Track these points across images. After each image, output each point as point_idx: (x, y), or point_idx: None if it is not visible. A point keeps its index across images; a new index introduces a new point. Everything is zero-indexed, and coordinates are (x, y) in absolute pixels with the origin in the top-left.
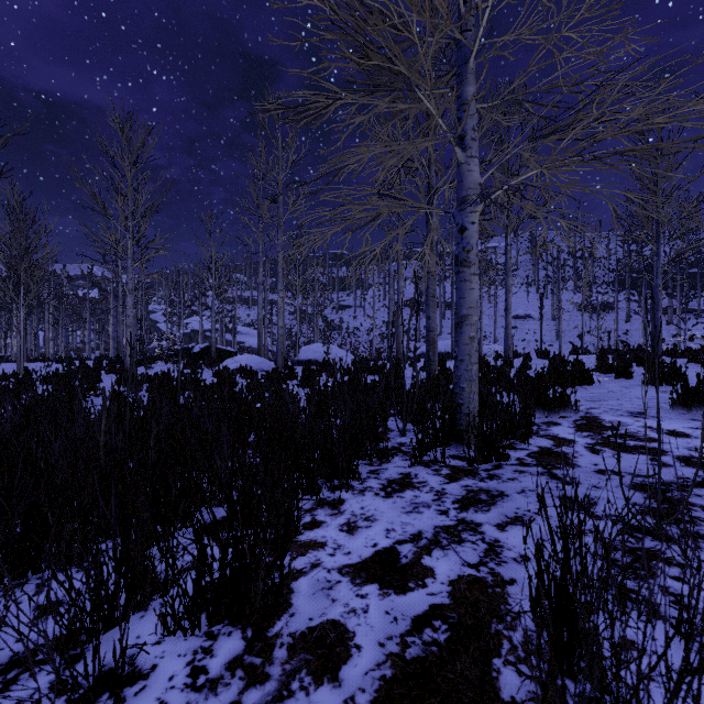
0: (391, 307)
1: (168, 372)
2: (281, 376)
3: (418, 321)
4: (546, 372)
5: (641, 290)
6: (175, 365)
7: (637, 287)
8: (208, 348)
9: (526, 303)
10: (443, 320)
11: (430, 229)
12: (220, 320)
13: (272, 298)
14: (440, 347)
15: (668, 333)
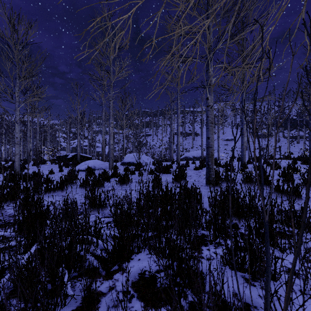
0: (172, 134)
1: (38, 172)
2: (106, 177)
3: (182, 142)
4: (280, 174)
5: (288, 127)
6: (56, 165)
7: (286, 126)
8: (76, 155)
9: (231, 133)
10: (194, 141)
11: (209, 75)
12: (88, 141)
13: (114, 131)
14: (194, 154)
15: (298, 147)
